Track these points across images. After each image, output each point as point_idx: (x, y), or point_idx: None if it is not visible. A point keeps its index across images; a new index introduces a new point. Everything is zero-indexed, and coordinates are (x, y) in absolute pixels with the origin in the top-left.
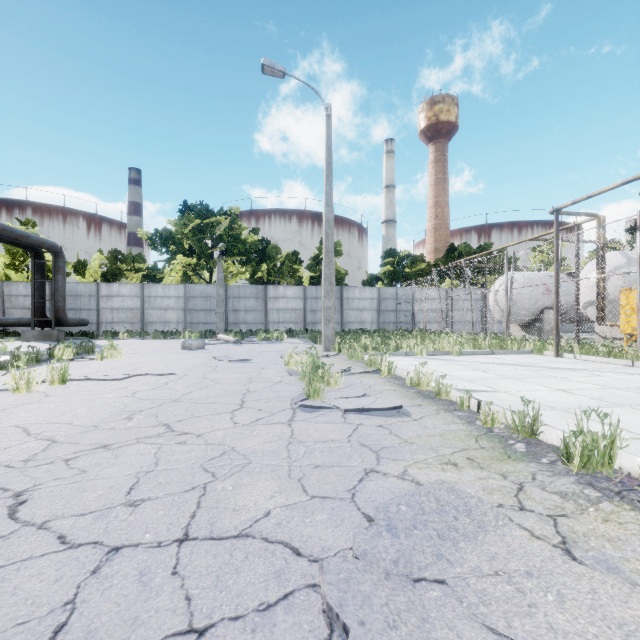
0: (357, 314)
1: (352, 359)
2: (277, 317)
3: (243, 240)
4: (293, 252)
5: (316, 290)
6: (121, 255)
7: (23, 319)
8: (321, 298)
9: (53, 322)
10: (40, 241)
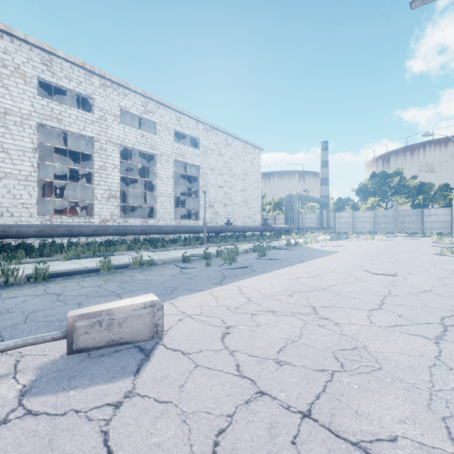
0: None
1: None
2: (430, 225)
3: (407, 186)
4: (444, 184)
5: None
6: (341, 199)
7: (313, 227)
8: None
9: (327, 228)
10: (325, 201)
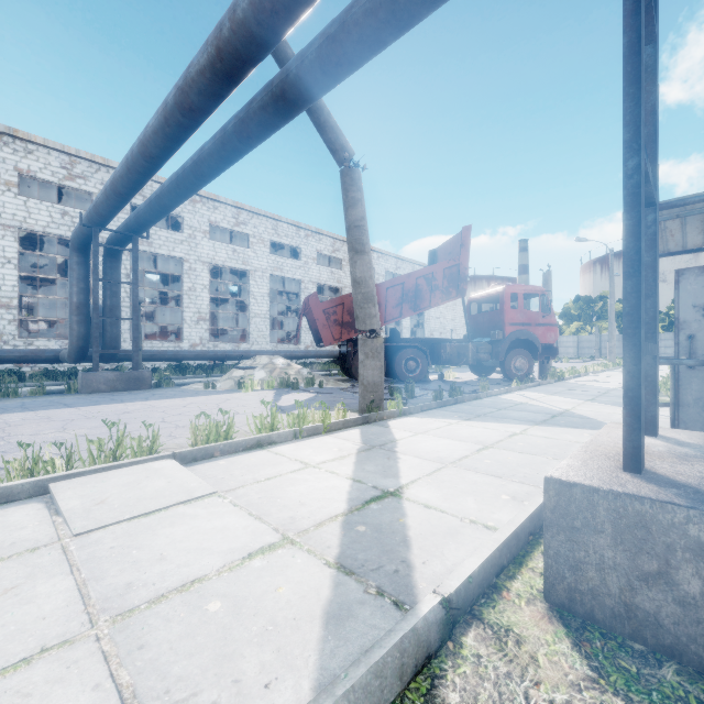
0: None
1: None
2: None
3: None
4: None
5: (660, 335)
6: None
7: None
8: (664, 340)
9: None
10: None
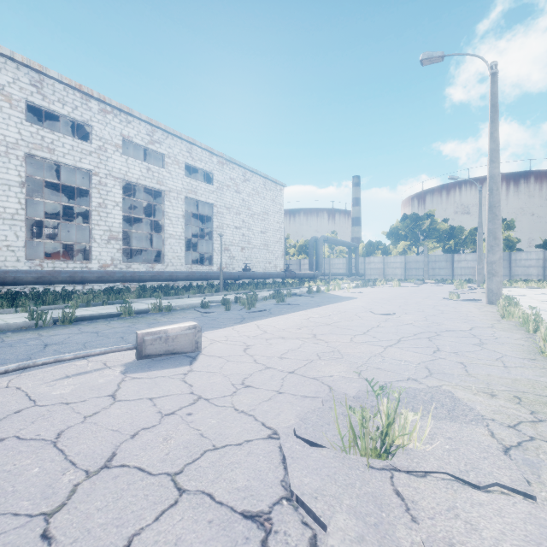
0: (523, 270)
1: (484, 287)
2: (460, 272)
3: (437, 230)
4: (475, 228)
5: None
6: (372, 243)
7: (341, 273)
8: None
9: (356, 274)
10: (354, 245)
